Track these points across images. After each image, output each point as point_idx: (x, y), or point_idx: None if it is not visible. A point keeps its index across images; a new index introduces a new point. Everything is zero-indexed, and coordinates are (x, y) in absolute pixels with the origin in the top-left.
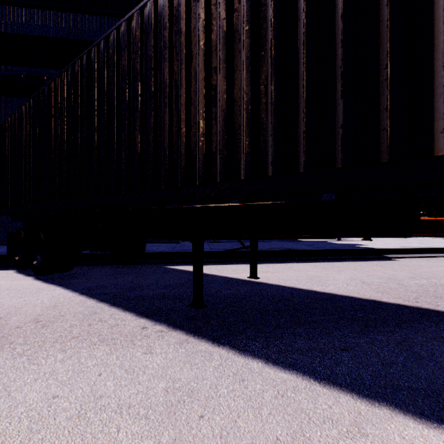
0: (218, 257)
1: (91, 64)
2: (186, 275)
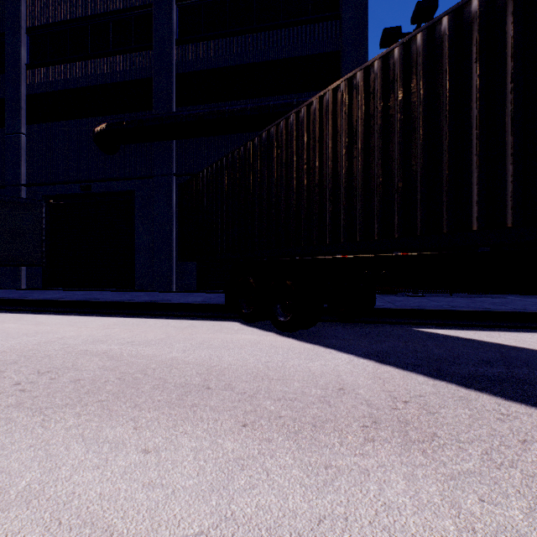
0: (475, 319)
1: (409, 56)
2: (477, 344)
